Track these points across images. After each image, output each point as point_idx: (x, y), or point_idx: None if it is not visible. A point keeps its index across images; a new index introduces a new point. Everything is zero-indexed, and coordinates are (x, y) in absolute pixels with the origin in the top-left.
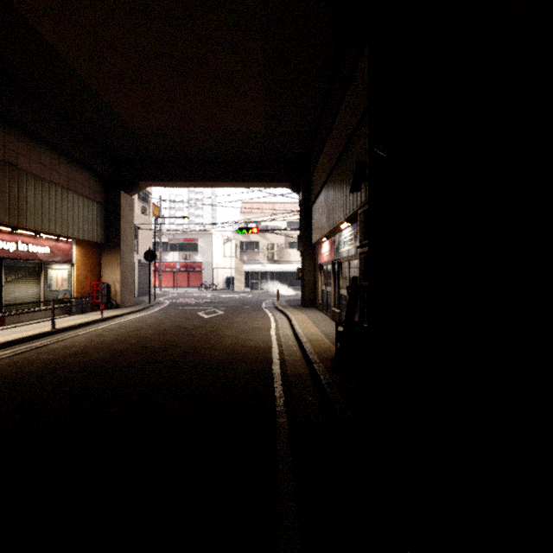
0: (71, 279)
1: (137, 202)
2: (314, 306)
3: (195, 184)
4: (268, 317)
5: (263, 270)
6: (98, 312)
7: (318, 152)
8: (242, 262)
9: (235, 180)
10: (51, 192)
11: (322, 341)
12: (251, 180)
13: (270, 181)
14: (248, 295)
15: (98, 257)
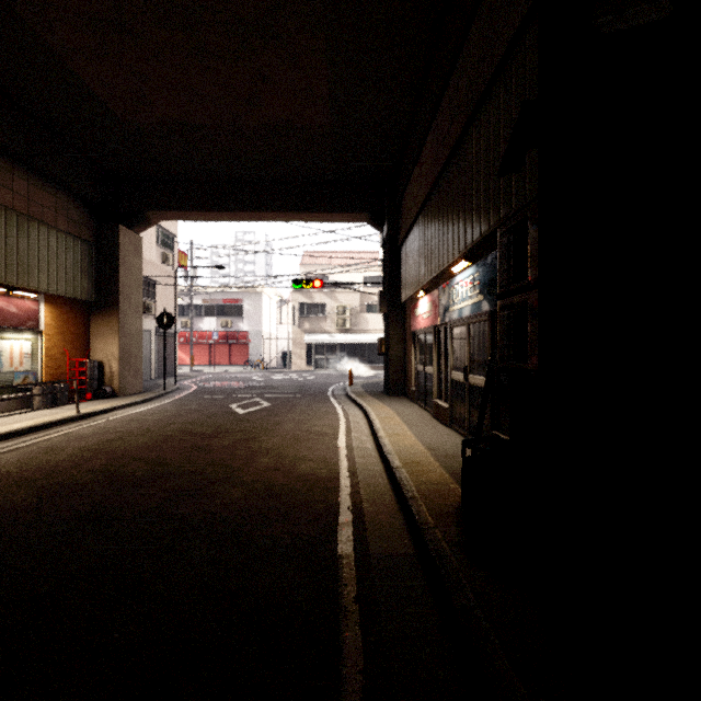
0: (37, 354)
1: (155, 247)
2: (404, 394)
3: (230, 215)
4: (335, 412)
5: (330, 341)
6: (79, 404)
7: (412, 160)
8: (302, 331)
9: (288, 209)
10: None
11: (428, 465)
12: (312, 209)
13: (339, 211)
14: (310, 375)
15: (86, 321)
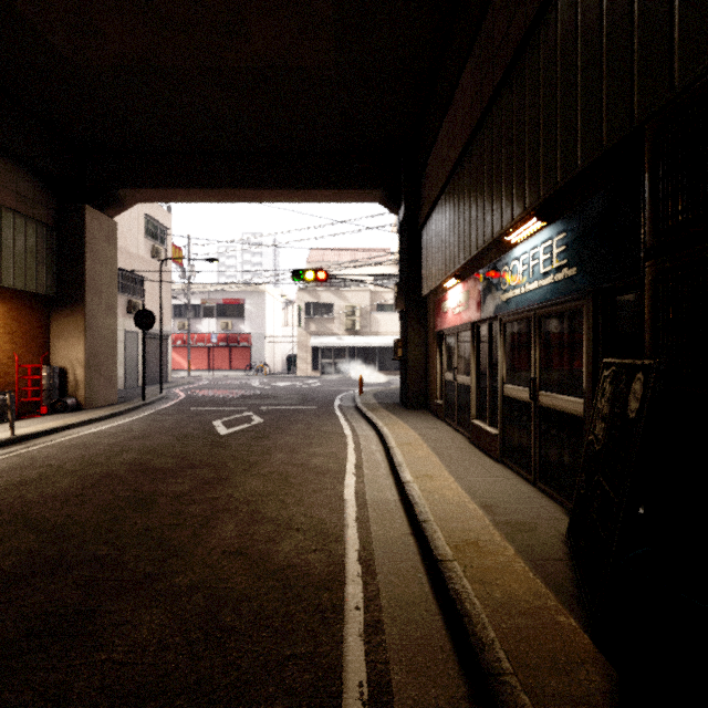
0: None
1: (144, 240)
2: (426, 407)
3: (218, 194)
4: (342, 433)
5: (338, 344)
6: (28, 420)
7: (441, 108)
8: (308, 333)
9: (286, 185)
10: None
11: (496, 552)
12: (315, 185)
13: (347, 188)
14: (316, 382)
15: (45, 320)
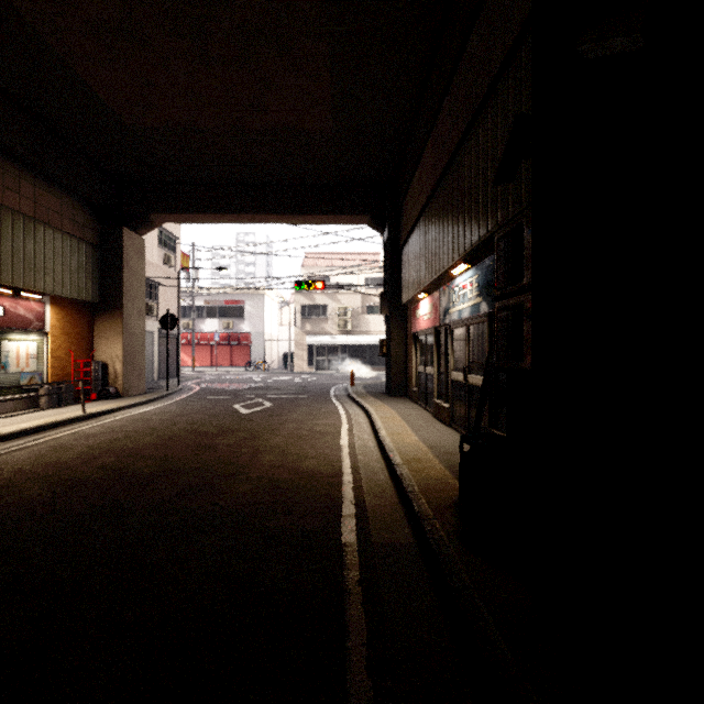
0: (43, 355)
1: (158, 249)
2: (406, 394)
3: (233, 218)
4: (337, 413)
5: (332, 342)
6: (84, 404)
7: (413, 163)
8: (304, 332)
9: (290, 211)
10: (5, 222)
11: (428, 462)
12: (314, 211)
13: (340, 214)
14: (312, 377)
15: (90, 323)
